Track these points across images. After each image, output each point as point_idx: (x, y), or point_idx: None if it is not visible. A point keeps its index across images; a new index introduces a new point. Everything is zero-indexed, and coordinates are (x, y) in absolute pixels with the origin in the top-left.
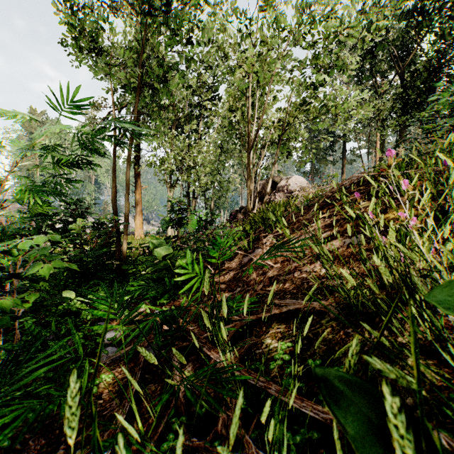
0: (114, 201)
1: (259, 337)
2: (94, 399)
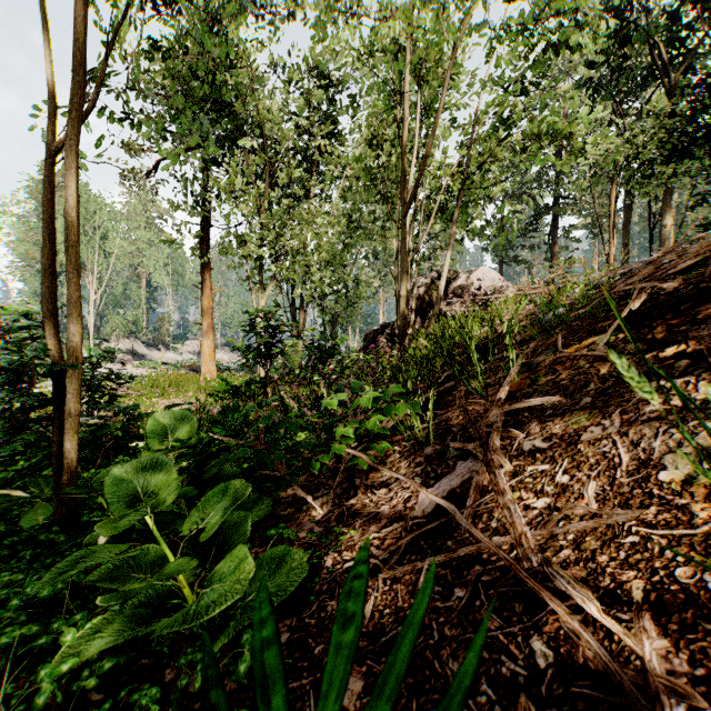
0: (48, 305)
1: None
2: None
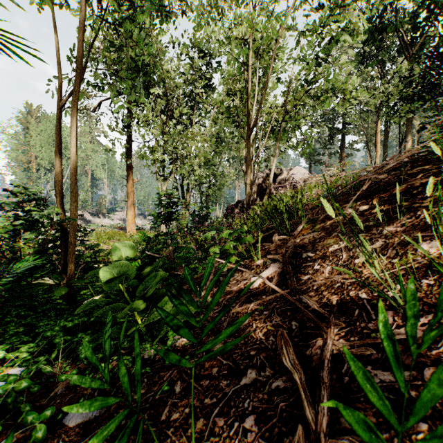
0: (58, 187)
1: None
2: None
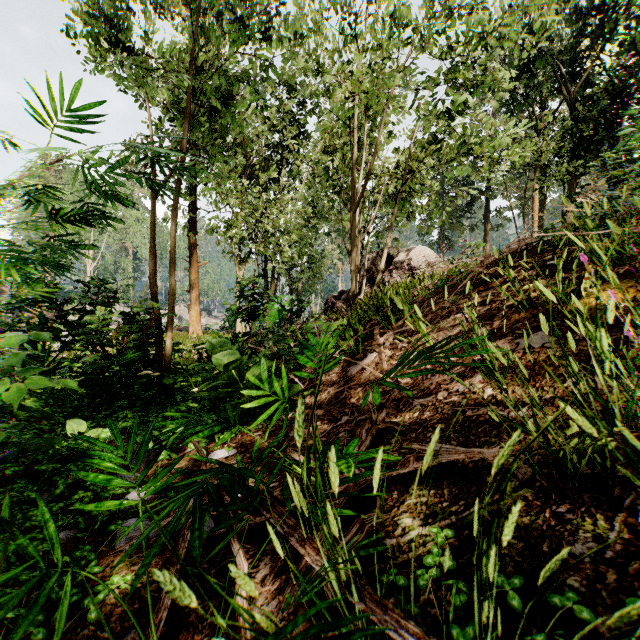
0: (153, 280)
1: (389, 511)
2: (94, 628)
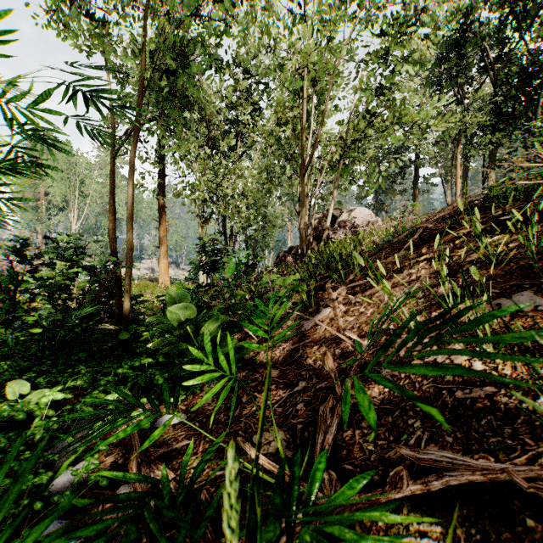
0: (112, 235)
1: None
2: None
